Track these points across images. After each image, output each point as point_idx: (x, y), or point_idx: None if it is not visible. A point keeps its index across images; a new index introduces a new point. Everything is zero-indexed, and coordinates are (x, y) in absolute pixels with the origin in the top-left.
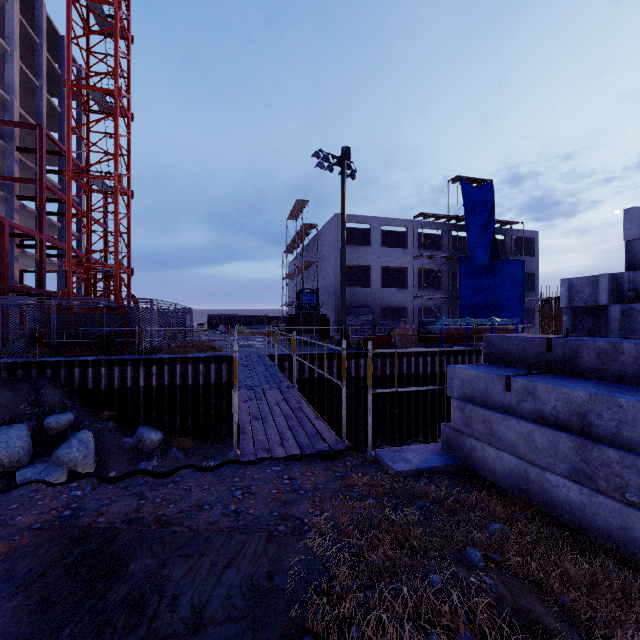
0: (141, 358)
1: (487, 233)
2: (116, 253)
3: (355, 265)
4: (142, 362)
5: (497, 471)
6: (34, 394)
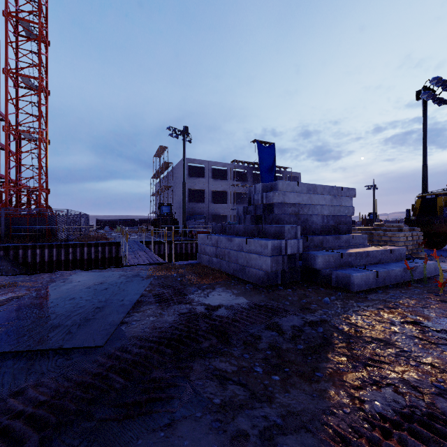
0: (62, 244)
1: (271, 173)
2: (40, 180)
3: (196, 189)
4: (63, 246)
5: (206, 262)
6: None
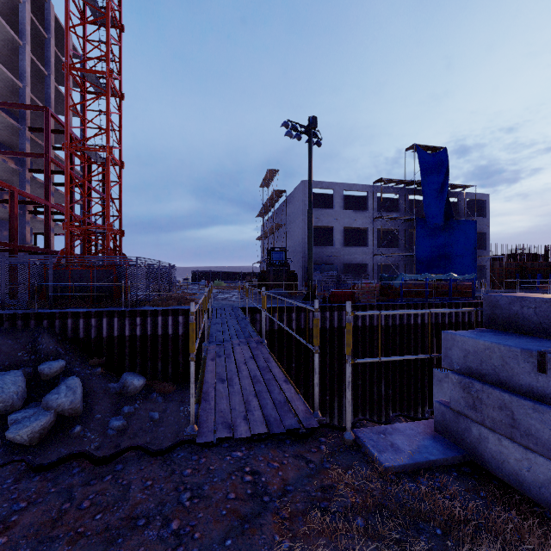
0: (126, 310)
1: (442, 196)
2: (108, 216)
3: (320, 226)
4: (127, 314)
5: (523, 476)
6: (32, 342)
